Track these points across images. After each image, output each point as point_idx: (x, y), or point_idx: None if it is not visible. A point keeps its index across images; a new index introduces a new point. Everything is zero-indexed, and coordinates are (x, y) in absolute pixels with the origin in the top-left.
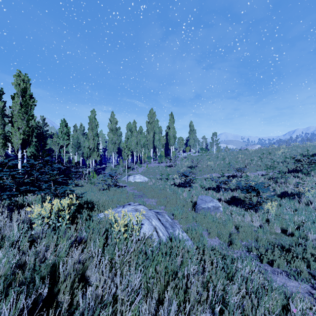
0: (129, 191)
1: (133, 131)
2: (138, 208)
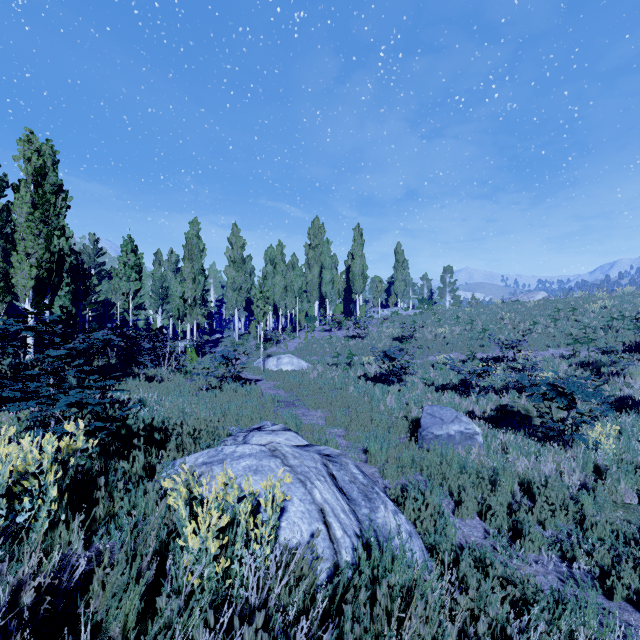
0: (265, 391)
1: (277, 263)
2: (277, 444)
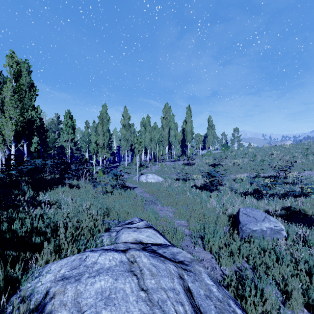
0: (138, 194)
1: (146, 126)
2: (136, 253)
